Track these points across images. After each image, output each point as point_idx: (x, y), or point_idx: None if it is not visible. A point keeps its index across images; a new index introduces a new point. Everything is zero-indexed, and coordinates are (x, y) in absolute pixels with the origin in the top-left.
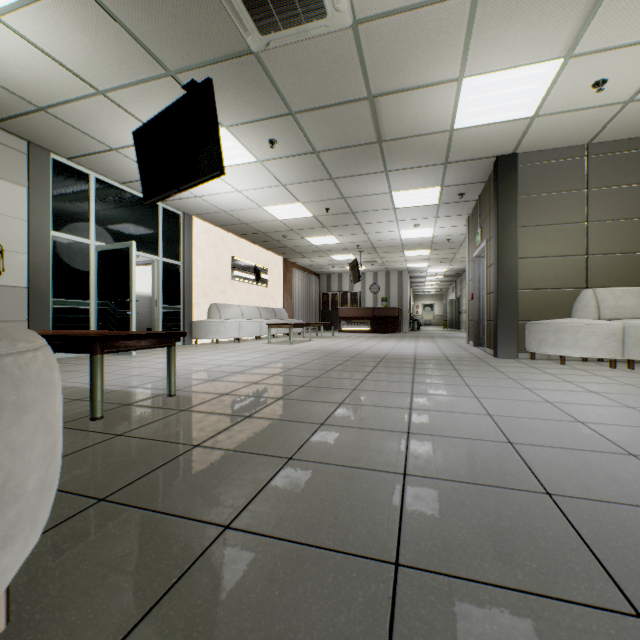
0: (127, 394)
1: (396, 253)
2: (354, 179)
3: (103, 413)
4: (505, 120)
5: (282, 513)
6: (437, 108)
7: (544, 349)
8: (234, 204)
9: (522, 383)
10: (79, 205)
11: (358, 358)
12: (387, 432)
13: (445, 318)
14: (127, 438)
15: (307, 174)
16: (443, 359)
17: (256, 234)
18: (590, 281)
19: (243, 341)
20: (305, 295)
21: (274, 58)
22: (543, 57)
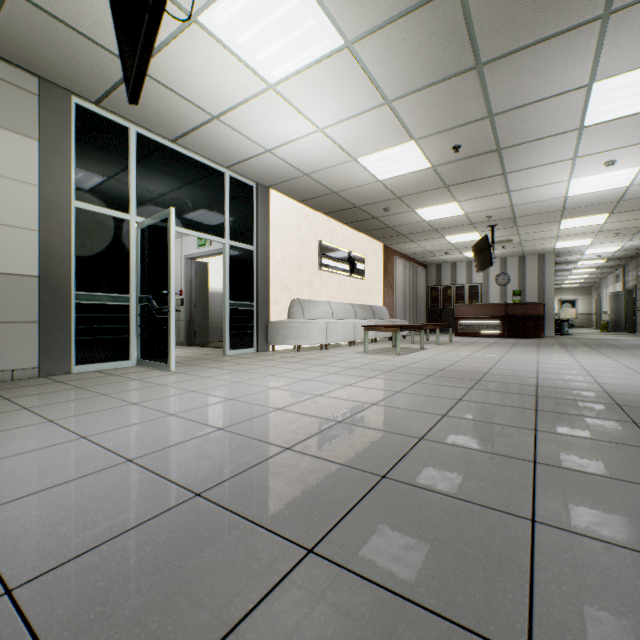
0: None
1: (546, 225)
2: (523, 58)
3: None
4: None
5: None
6: None
7: None
8: (317, 158)
9: None
10: (114, 168)
11: (555, 402)
12: None
13: (598, 317)
14: None
15: (432, 63)
16: None
17: (349, 210)
18: None
19: (332, 347)
20: (409, 290)
21: None
22: None
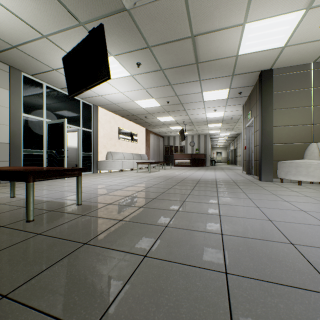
0: (54, 203)
1: (203, 125)
2: (182, 85)
3: (34, 217)
4: (268, 49)
5: (136, 316)
6: (230, 42)
7: (289, 176)
8: (119, 99)
9: (281, 197)
10: (37, 100)
11: (185, 181)
12: (208, 233)
13: (228, 159)
14: (43, 236)
15: (157, 82)
16: (231, 182)
17: (131, 116)
18: (314, 139)
19: (124, 171)
20: (156, 147)
21: (138, 13)
22: (293, 9)
